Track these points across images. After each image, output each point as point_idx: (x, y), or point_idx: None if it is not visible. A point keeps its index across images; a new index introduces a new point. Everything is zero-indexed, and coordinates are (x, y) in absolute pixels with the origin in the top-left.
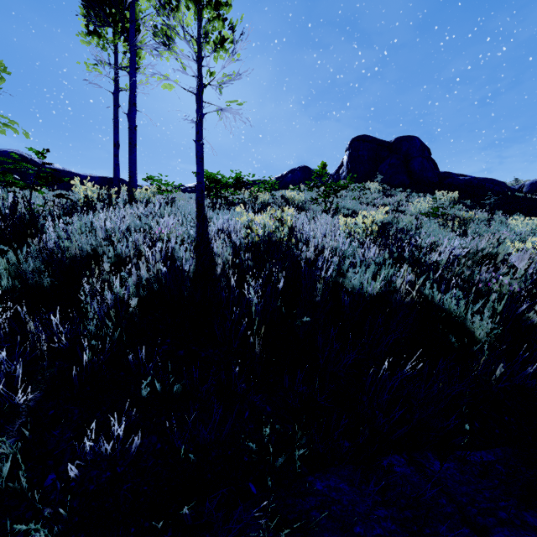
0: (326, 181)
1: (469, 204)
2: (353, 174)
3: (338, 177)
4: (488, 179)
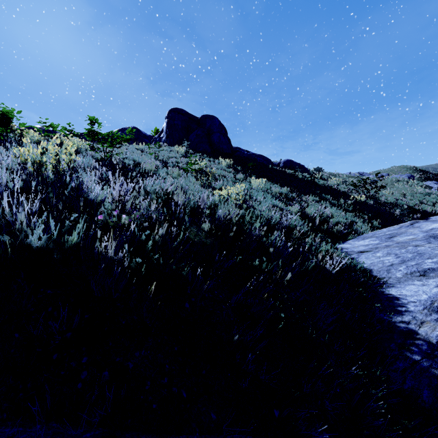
0: (151, 142)
1: (240, 169)
2: (170, 139)
3: (160, 140)
4: (261, 156)
